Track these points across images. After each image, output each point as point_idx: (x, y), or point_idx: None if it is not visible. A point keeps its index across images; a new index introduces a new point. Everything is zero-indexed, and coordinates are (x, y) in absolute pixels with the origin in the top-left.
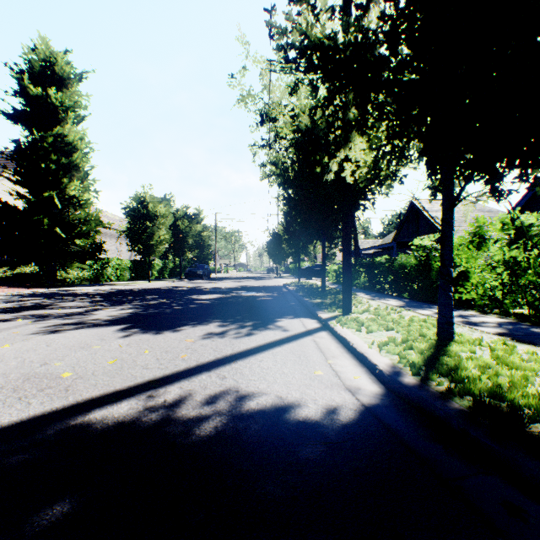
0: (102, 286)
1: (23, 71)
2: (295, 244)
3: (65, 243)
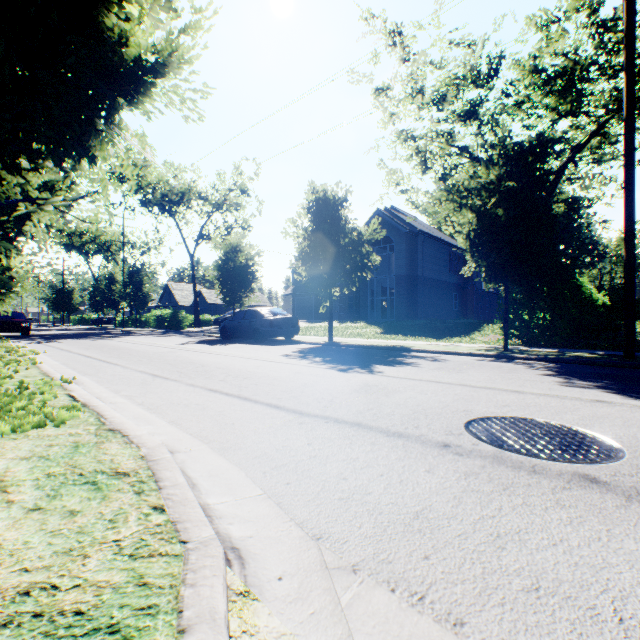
0: None
1: None
2: (98, 307)
3: None
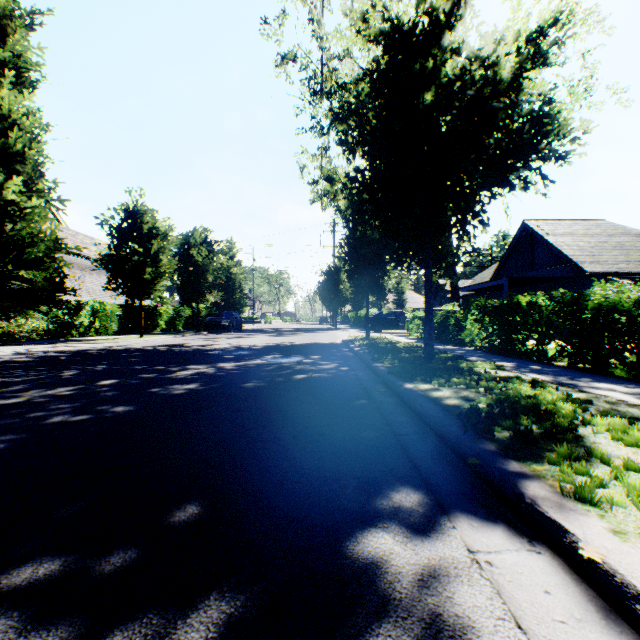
0: (53, 344)
1: None
2: (362, 278)
3: None
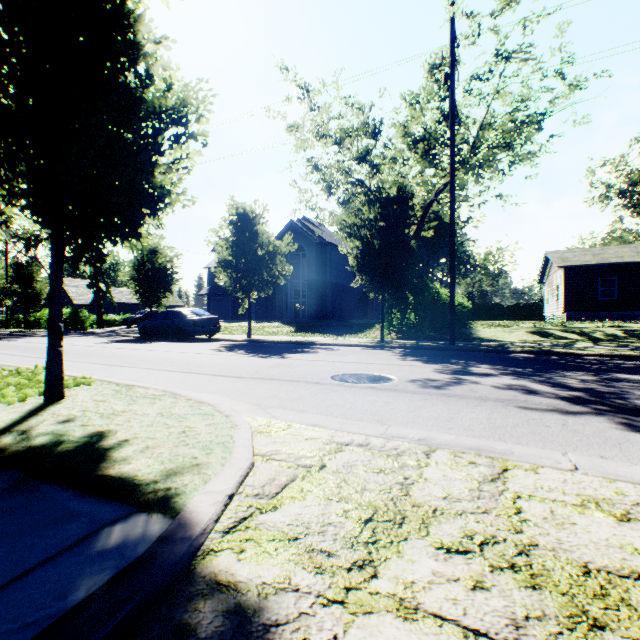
0: None
1: None
2: None
3: None
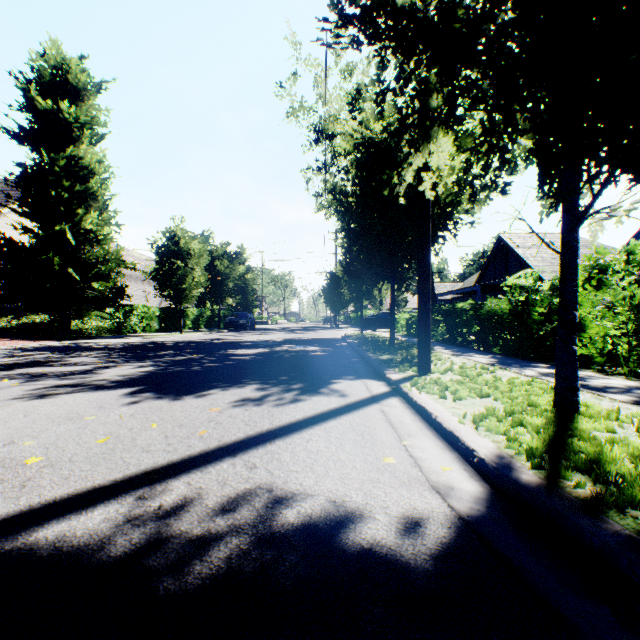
0: (124, 338)
1: (30, 81)
2: (357, 287)
3: (80, 287)
